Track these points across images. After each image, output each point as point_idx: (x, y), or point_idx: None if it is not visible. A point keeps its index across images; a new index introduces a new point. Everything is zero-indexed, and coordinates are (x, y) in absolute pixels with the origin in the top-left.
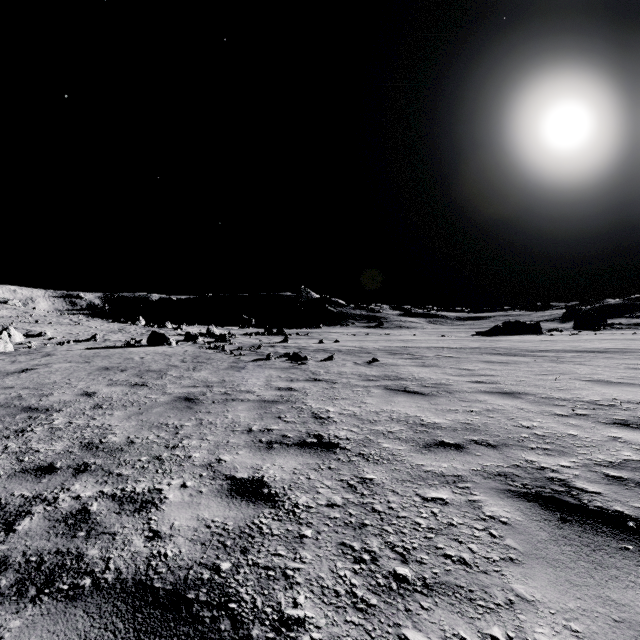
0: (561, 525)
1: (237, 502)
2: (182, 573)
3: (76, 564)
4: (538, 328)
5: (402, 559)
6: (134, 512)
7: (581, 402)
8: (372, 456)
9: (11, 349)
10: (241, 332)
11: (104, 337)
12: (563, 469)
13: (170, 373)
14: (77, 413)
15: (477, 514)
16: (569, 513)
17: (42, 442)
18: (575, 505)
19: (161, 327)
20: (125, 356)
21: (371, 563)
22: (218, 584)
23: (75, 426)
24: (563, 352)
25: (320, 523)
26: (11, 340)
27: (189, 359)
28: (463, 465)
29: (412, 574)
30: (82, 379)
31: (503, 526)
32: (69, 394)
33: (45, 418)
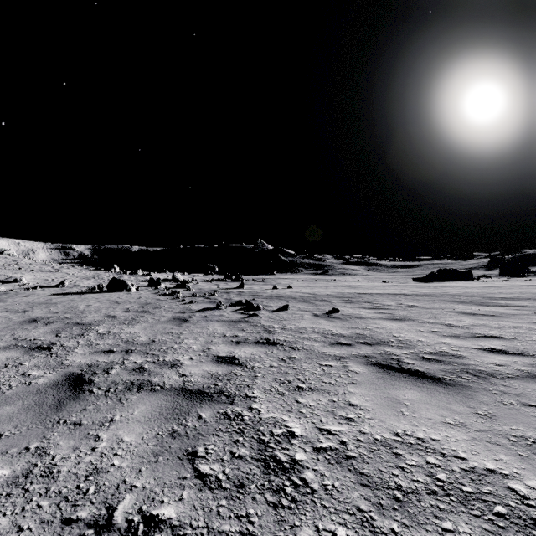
0: None
1: None
2: None
3: None
4: (470, 275)
5: None
6: None
7: None
8: None
9: None
10: (204, 278)
11: (75, 283)
12: None
13: (98, 328)
14: None
15: None
16: None
17: None
18: None
19: (133, 274)
20: (72, 304)
21: None
22: None
23: None
24: (534, 301)
25: None
26: None
27: (135, 308)
28: None
29: None
30: None
31: None
32: None
33: None
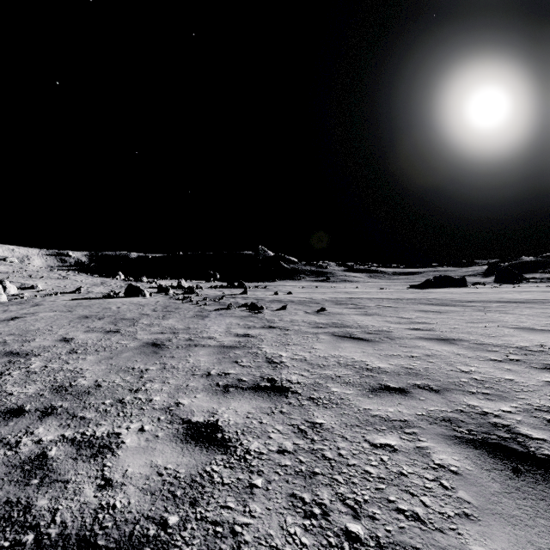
0: (512, 475)
1: (191, 447)
2: (128, 528)
3: (22, 516)
4: (464, 282)
5: (354, 514)
6: (90, 458)
7: (512, 348)
8: (321, 400)
9: (5, 300)
10: (207, 285)
11: (88, 289)
12: (505, 414)
13: (142, 321)
14: (53, 357)
15: (426, 462)
16: (519, 462)
17: (16, 385)
18: (523, 453)
19: (138, 281)
20: (104, 306)
21: (322, 518)
22: (163, 542)
23: (49, 370)
24: (488, 302)
25: (271, 471)
26: (6, 292)
27: (160, 308)
28: (408, 410)
29: (365, 532)
30: (63, 326)
31: (454, 476)
32: (49, 340)
33: (23, 362)
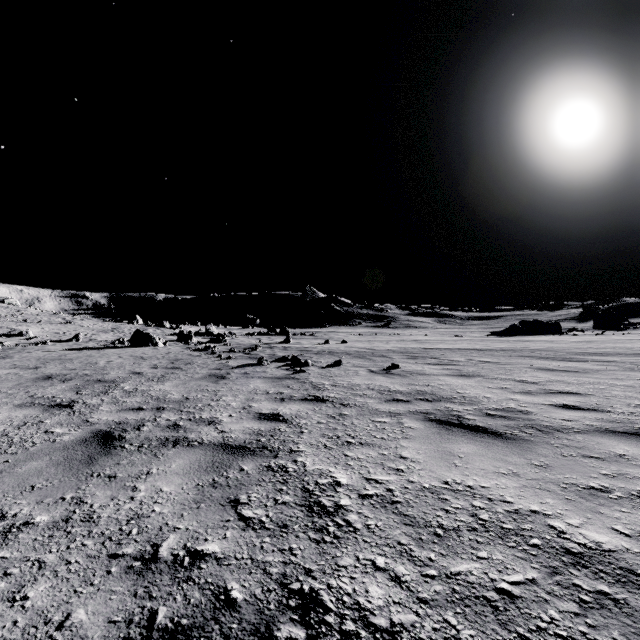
0: None
1: None
2: None
3: None
4: (558, 328)
5: None
6: None
7: None
8: None
9: None
10: (243, 332)
11: (91, 337)
12: None
13: (123, 385)
14: None
15: None
16: None
17: None
18: None
19: (159, 326)
20: (91, 359)
21: None
22: None
23: None
24: (626, 356)
25: None
26: None
27: (164, 364)
28: None
29: None
30: None
31: None
32: None
33: None
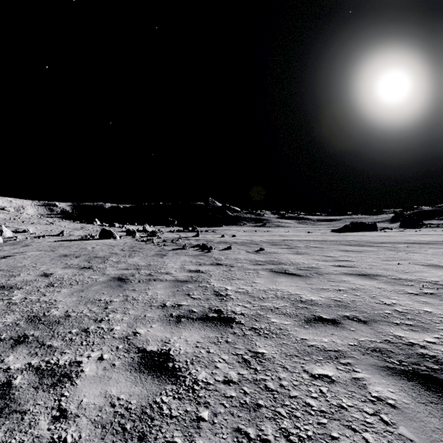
0: None
1: (143, 377)
2: None
3: None
4: (375, 227)
5: None
6: (50, 387)
7: (425, 282)
8: (263, 330)
9: (1, 241)
10: (167, 229)
11: (70, 233)
12: (430, 345)
13: (111, 259)
14: (33, 290)
15: (364, 395)
16: None
17: None
18: None
19: (111, 226)
20: (81, 246)
21: None
22: None
23: (28, 301)
24: (397, 243)
25: (217, 403)
26: (3, 235)
27: (127, 248)
28: (341, 340)
29: None
30: (45, 263)
31: (392, 410)
32: (32, 275)
33: (7, 294)
